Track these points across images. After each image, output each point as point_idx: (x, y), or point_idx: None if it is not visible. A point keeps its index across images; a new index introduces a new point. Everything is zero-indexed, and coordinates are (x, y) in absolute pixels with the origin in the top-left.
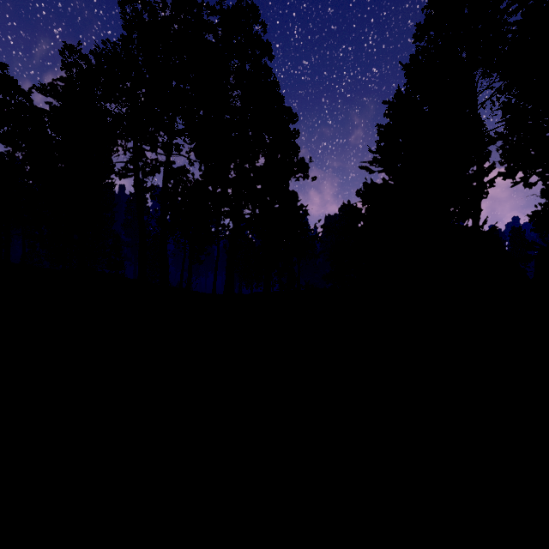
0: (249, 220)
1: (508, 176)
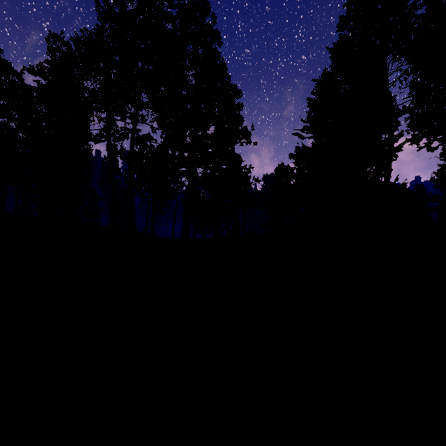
0: (201, 177)
1: (414, 141)
